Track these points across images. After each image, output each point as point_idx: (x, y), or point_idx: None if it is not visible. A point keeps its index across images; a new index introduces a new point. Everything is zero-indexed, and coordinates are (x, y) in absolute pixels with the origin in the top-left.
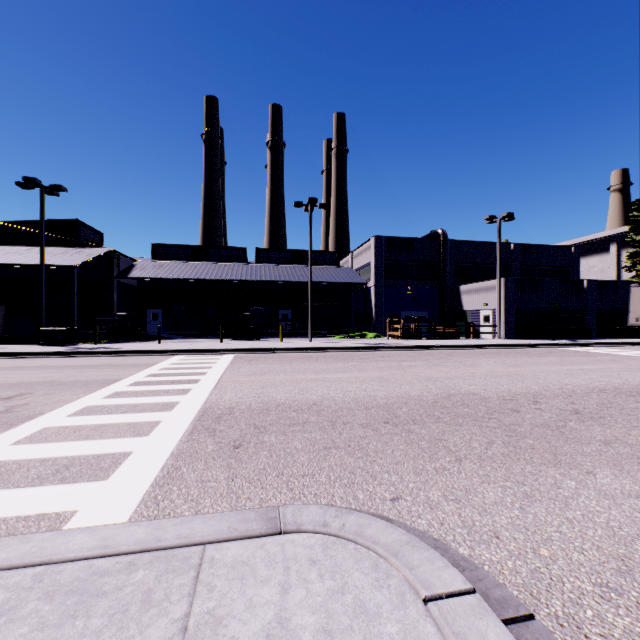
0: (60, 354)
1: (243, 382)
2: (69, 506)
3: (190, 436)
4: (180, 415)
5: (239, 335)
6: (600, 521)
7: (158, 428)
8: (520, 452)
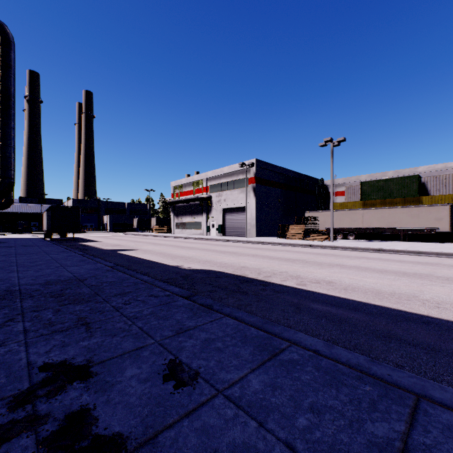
0: None
1: None
2: None
3: None
4: None
5: (13, 231)
6: None
7: None
8: None
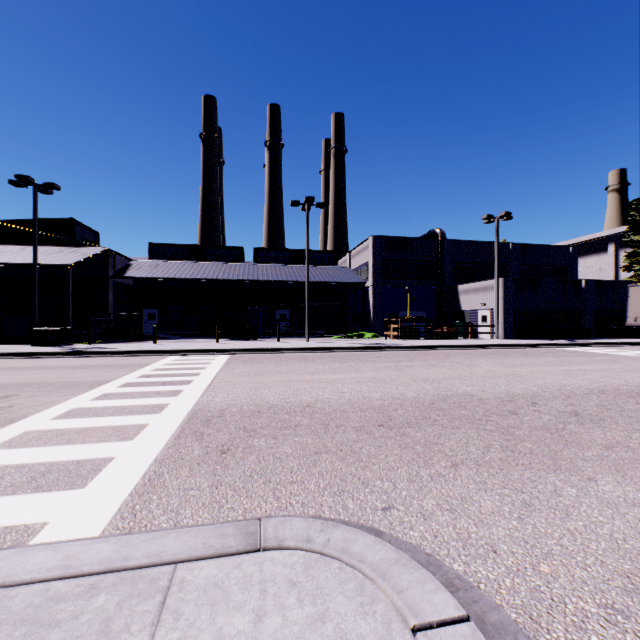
0: (52, 354)
1: (236, 383)
2: (40, 517)
3: (176, 440)
4: (168, 418)
5: (236, 335)
6: (603, 533)
7: (144, 432)
8: (518, 457)
